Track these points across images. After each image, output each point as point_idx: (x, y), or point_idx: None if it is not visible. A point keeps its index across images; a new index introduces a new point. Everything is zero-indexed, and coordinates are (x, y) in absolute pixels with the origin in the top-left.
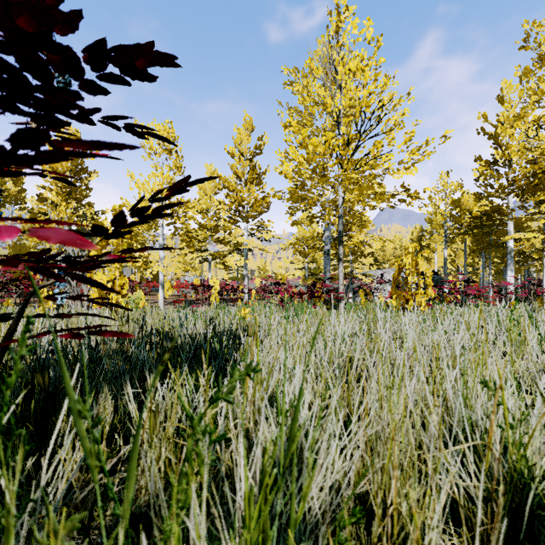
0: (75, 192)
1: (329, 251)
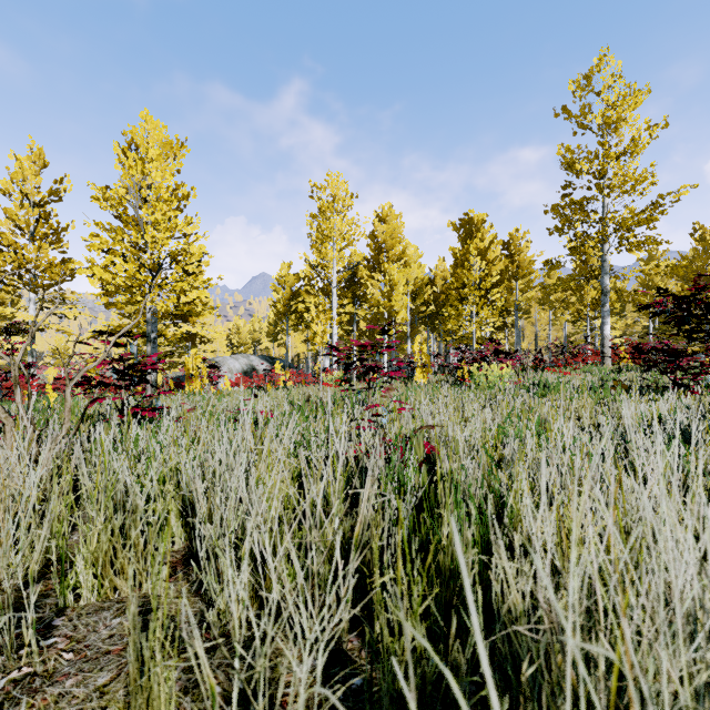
0: None
1: (155, 339)
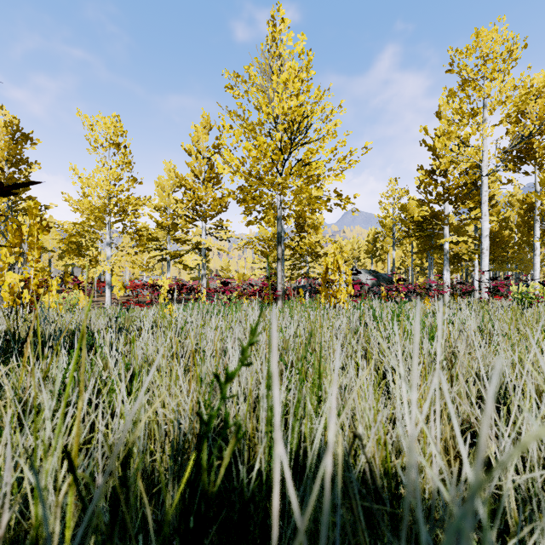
0: None
1: (282, 251)
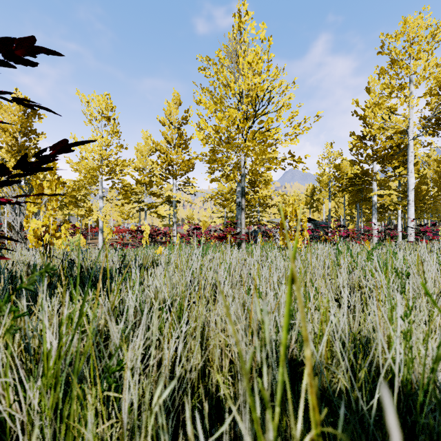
0: (25, 150)
1: (240, 203)
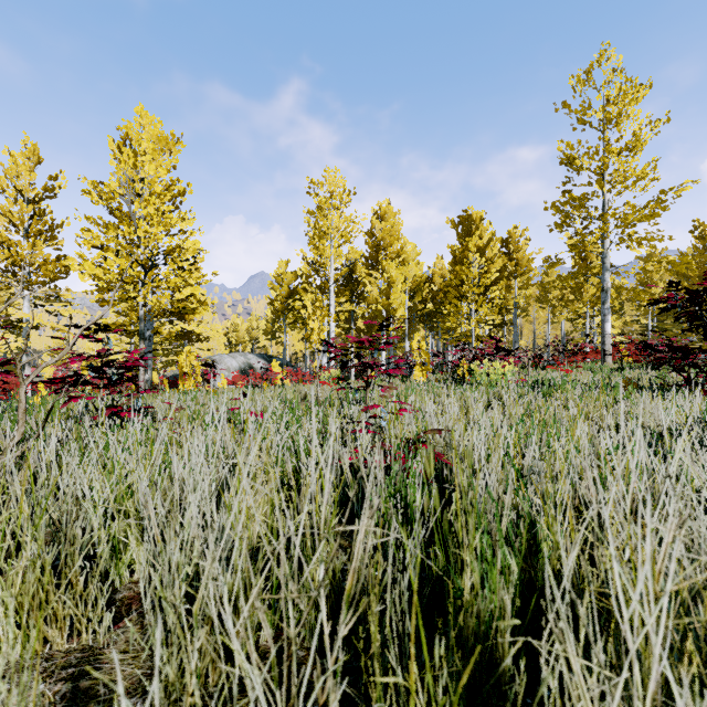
0: None
1: (151, 337)
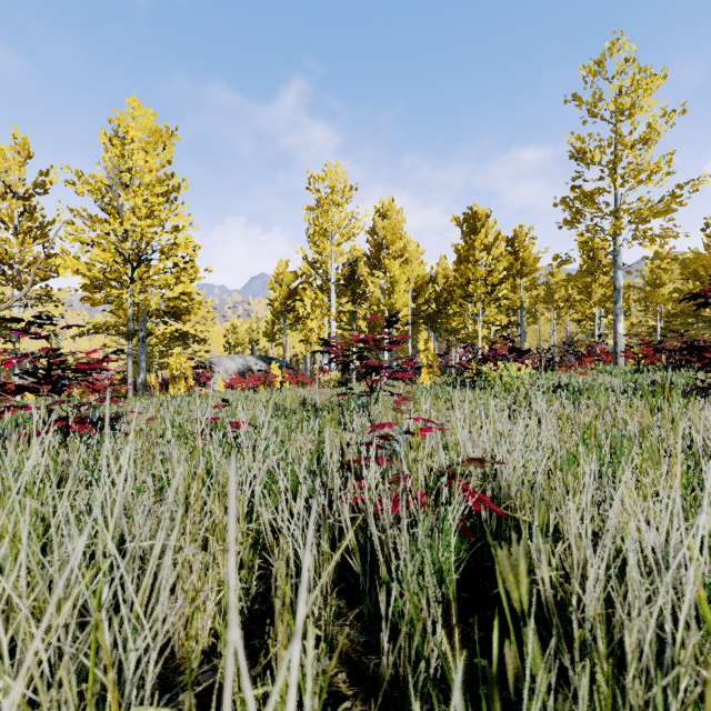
0: None
1: (144, 338)
